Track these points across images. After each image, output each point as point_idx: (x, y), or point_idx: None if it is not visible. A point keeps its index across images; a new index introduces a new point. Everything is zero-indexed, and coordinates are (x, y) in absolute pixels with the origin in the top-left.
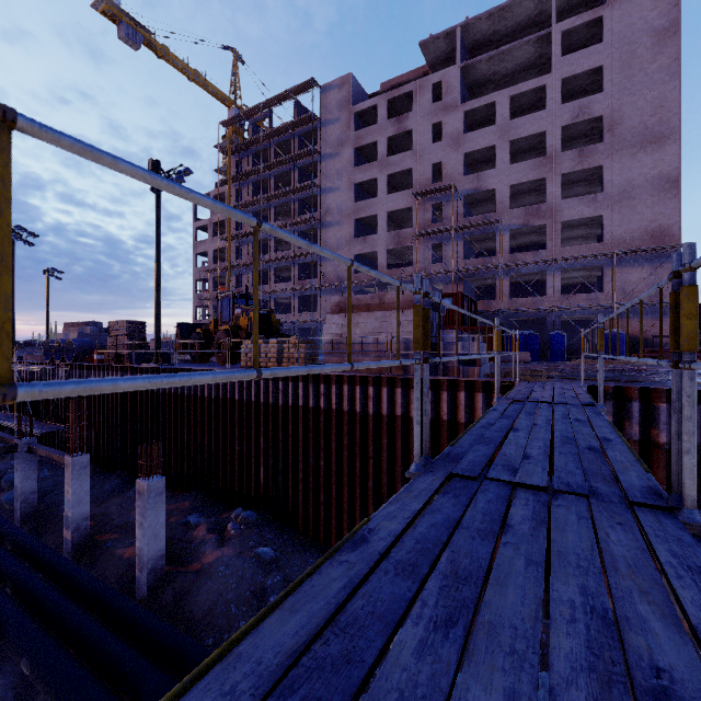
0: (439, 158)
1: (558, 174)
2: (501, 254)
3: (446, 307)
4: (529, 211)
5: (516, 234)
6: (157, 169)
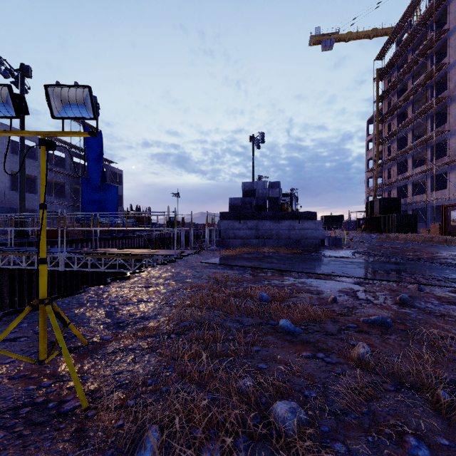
0: None
1: None
2: None
3: None
4: None
5: None
6: (252, 139)
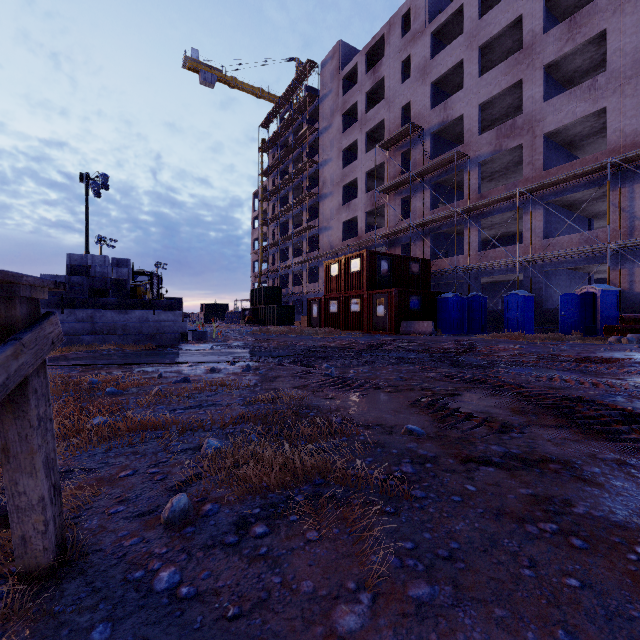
0: (408, 97)
1: (538, 68)
2: (468, 196)
3: (355, 269)
4: (501, 132)
5: (509, 166)
6: (86, 179)
